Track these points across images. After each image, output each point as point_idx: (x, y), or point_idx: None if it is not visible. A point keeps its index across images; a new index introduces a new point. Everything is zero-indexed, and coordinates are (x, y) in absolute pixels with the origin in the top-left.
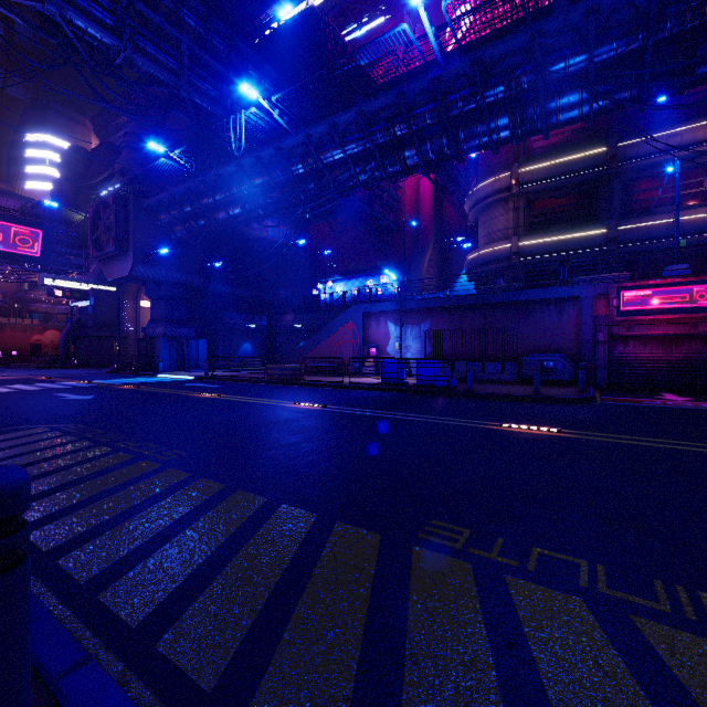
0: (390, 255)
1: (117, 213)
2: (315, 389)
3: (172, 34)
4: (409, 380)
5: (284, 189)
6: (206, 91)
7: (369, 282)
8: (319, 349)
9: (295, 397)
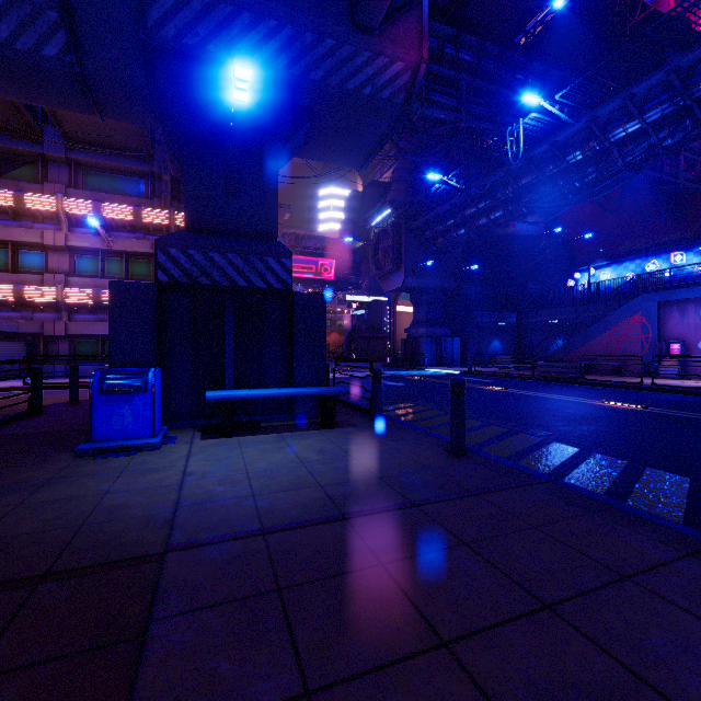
0: (687, 225)
1: (394, 238)
2: (605, 389)
3: (453, 77)
4: None
5: (554, 181)
6: (478, 113)
7: (651, 263)
8: (591, 346)
9: (591, 395)
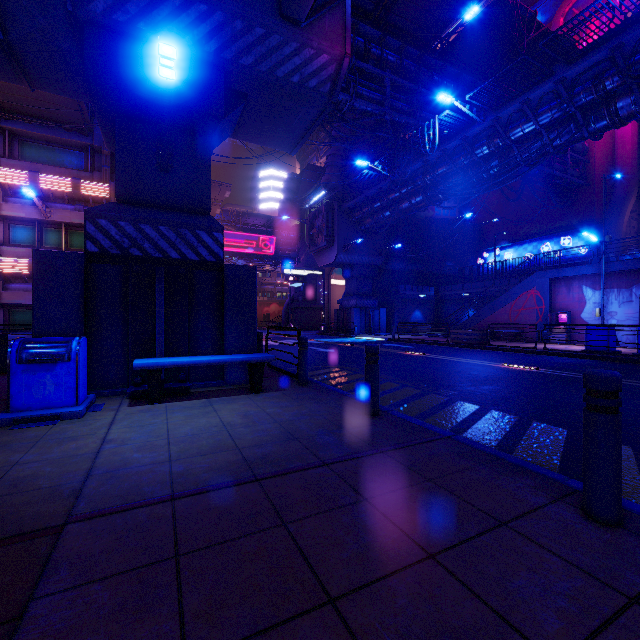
0: (573, 214)
1: (327, 217)
2: (506, 353)
3: (379, 74)
4: (617, 349)
5: (465, 172)
6: (401, 108)
7: (545, 245)
8: (496, 316)
9: (494, 359)
